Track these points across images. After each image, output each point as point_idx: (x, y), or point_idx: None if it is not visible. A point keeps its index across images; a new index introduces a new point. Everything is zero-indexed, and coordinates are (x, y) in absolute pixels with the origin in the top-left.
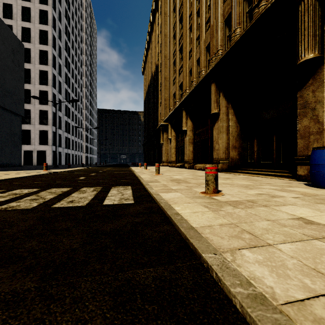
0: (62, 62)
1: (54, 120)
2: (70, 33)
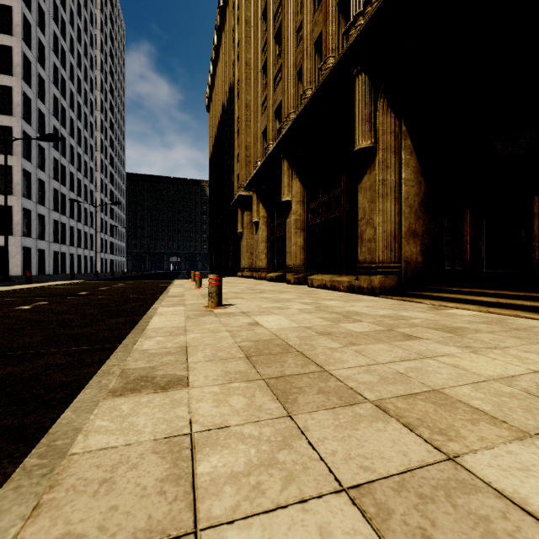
0: (47, 75)
1: (28, 185)
2: (66, 23)
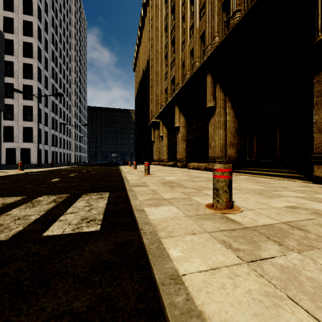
0: (49, 56)
1: (40, 116)
2: (57, 26)
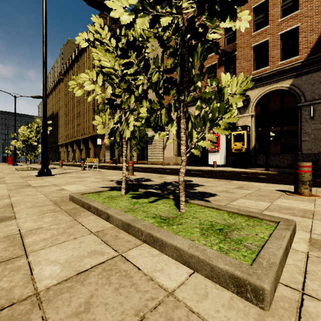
0: None
1: None
2: None
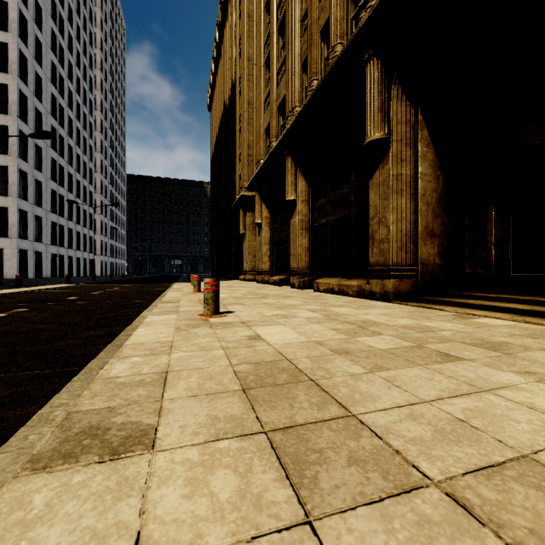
0: (45, 73)
1: (24, 186)
2: (64, 20)
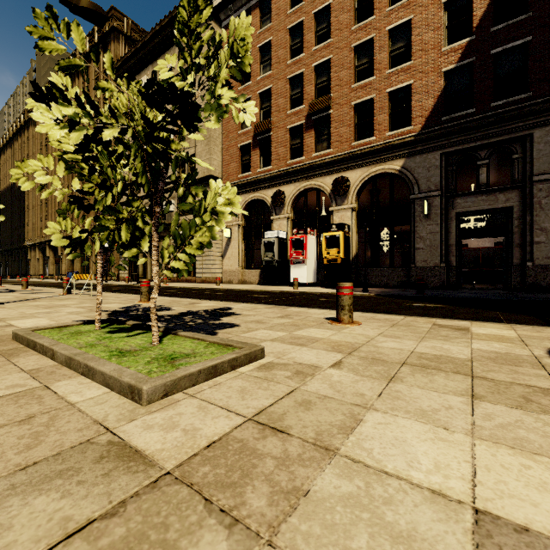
0: None
1: None
2: None
